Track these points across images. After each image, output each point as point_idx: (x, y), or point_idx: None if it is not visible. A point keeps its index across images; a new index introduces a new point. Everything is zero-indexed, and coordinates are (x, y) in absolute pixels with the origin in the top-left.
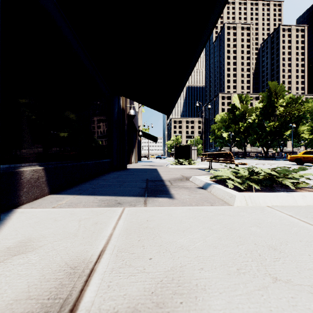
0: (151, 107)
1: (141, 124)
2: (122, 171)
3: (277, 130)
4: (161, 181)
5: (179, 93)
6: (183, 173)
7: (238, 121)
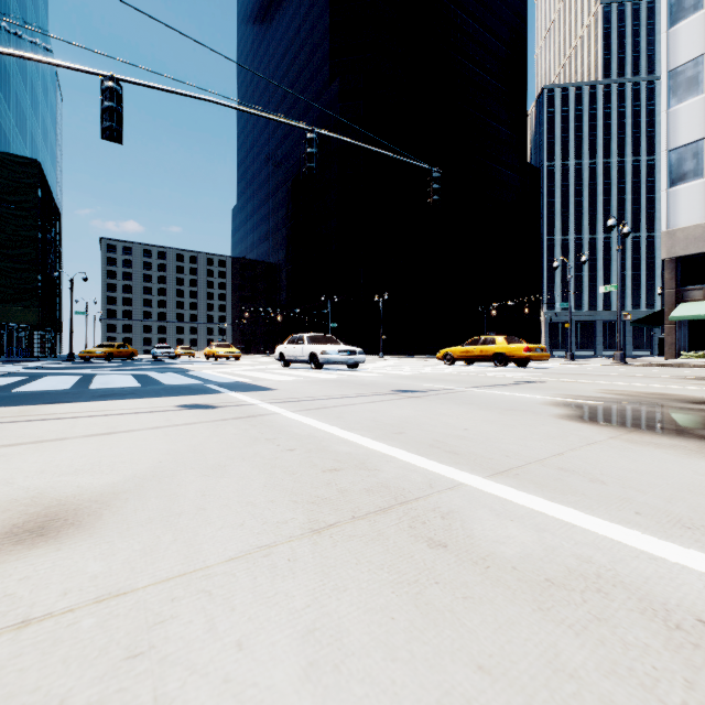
0: None
1: None
2: None
3: None
4: None
5: None
6: None
7: None
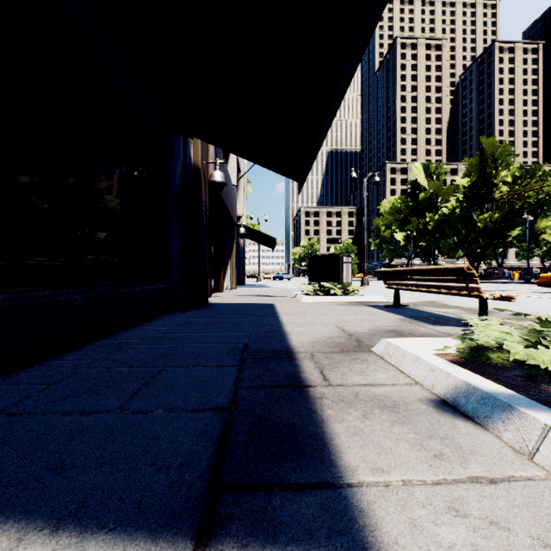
0: (262, 161)
1: (244, 214)
2: (191, 312)
3: (495, 227)
4: (288, 356)
5: (342, 89)
6: (340, 321)
7: (423, 210)
